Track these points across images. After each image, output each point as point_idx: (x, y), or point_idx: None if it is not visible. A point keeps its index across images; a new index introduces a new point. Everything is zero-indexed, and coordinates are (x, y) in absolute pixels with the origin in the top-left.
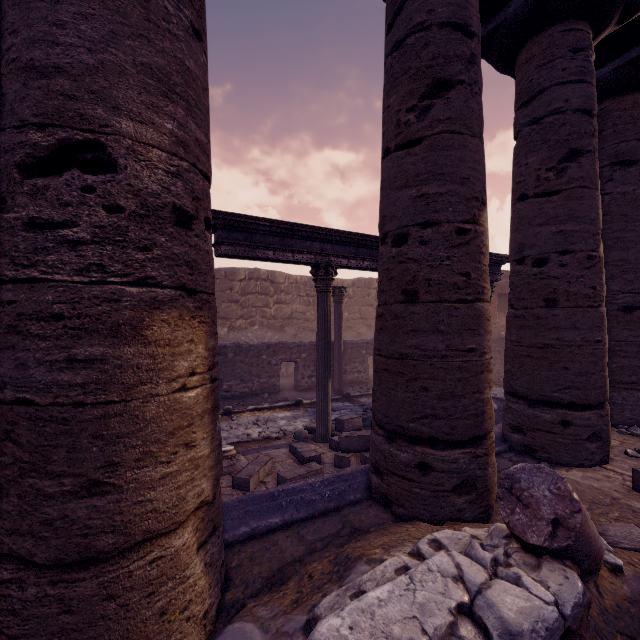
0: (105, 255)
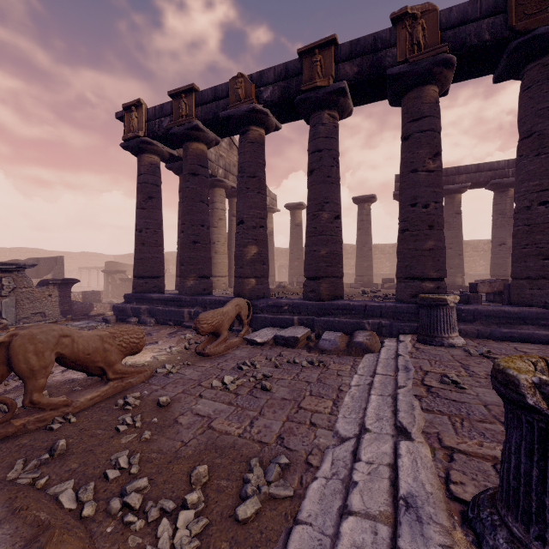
0: (506, 252)
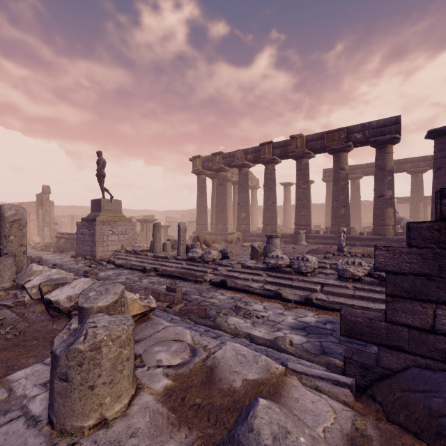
0: None
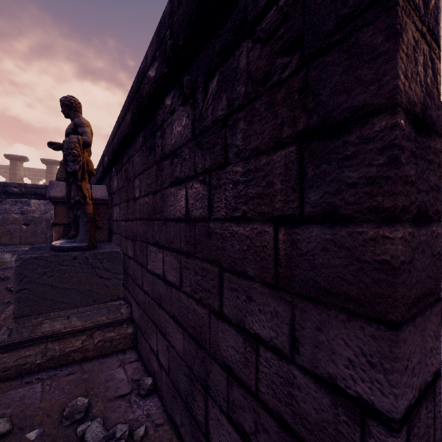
0: None
